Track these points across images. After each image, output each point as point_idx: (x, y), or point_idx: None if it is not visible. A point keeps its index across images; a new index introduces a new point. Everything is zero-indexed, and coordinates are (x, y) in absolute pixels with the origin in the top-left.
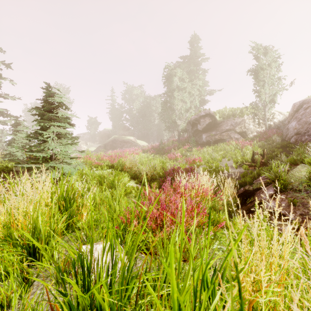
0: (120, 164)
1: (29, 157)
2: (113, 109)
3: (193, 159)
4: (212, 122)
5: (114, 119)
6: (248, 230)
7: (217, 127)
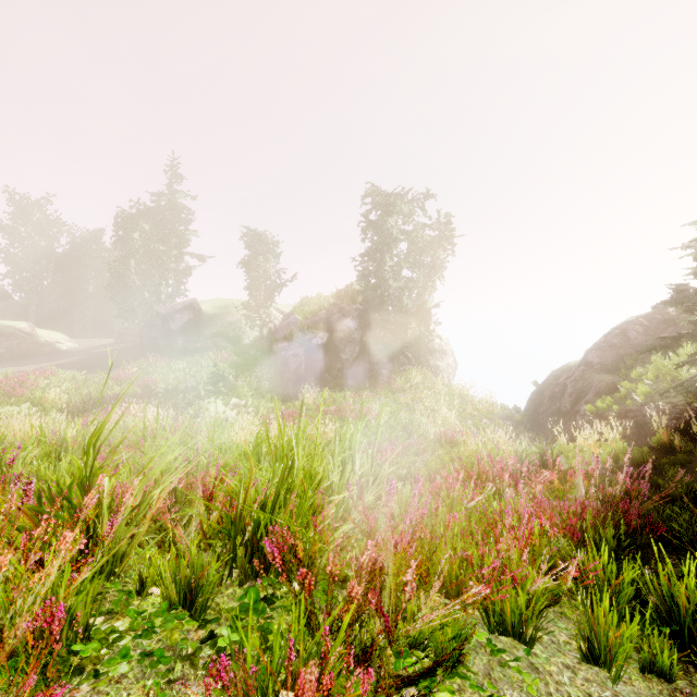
0: (35, 397)
1: None
2: None
3: (147, 382)
4: (194, 320)
5: None
6: None
7: (202, 328)
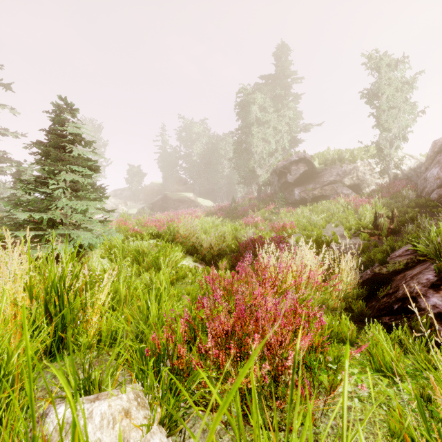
0: (170, 232)
1: (29, 220)
2: (165, 154)
3: (282, 224)
4: (309, 171)
5: (166, 168)
6: (393, 347)
7: (317, 178)
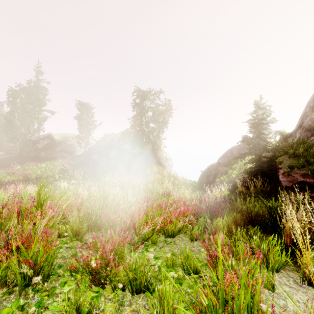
0: None
1: None
2: None
3: (26, 173)
4: (50, 143)
5: None
6: None
7: (54, 147)
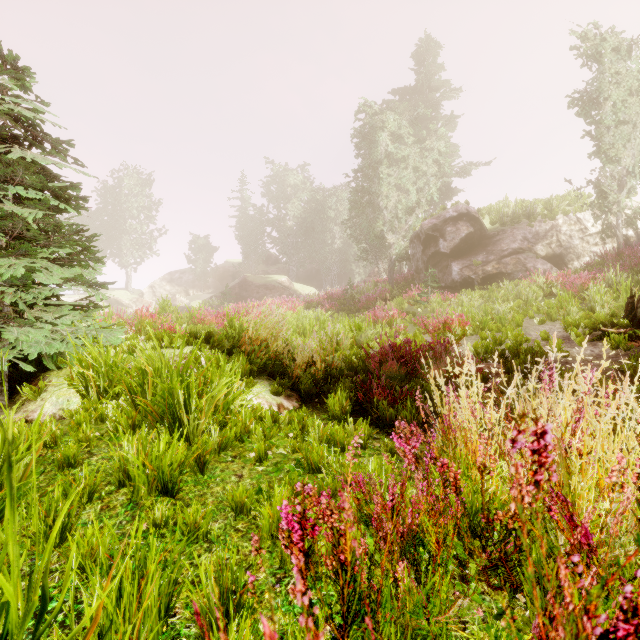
0: (235, 331)
1: None
2: (245, 218)
3: (444, 318)
4: (475, 234)
5: (247, 239)
6: None
7: (489, 245)
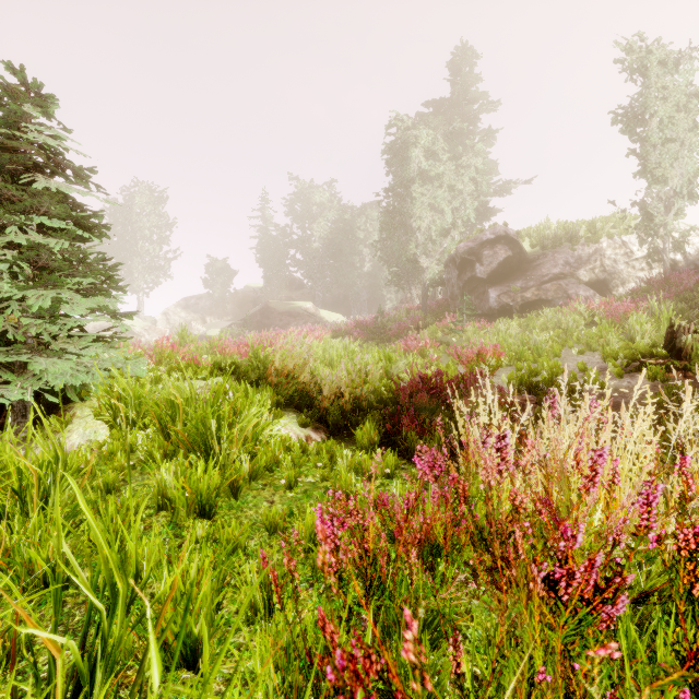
0: (260, 362)
1: None
2: (267, 239)
3: (478, 349)
4: (514, 258)
5: (269, 262)
6: None
7: (529, 270)
